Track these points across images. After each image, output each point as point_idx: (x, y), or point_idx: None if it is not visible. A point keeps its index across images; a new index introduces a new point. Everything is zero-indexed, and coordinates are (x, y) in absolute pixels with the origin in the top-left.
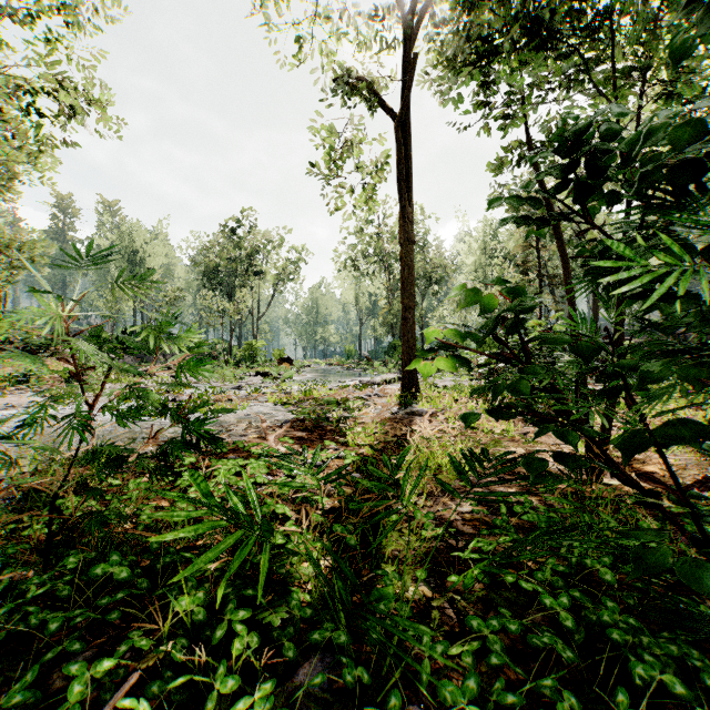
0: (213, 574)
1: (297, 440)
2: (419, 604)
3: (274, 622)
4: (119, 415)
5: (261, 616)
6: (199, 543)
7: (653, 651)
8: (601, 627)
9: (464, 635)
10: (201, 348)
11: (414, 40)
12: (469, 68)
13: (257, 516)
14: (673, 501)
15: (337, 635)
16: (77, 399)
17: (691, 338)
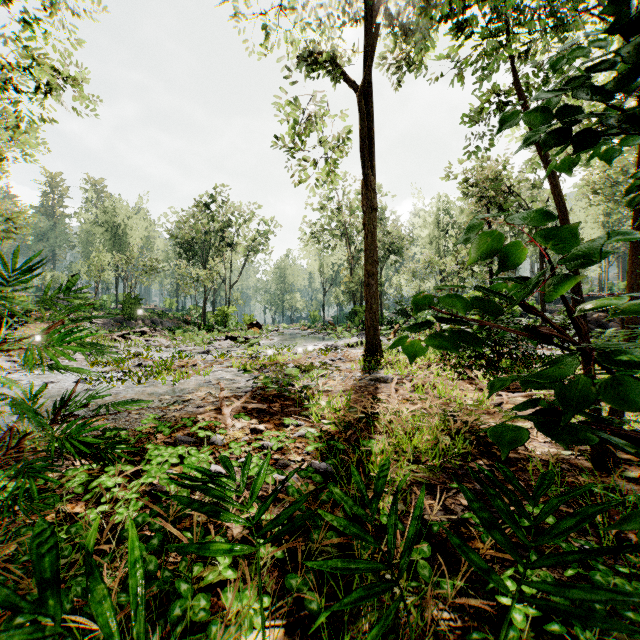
0: None
1: (257, 413)
2: None
3: None
4: None
5: None
6: None
7: None
8: None
9: None
10: (178, 314)
11: (377, 12)
12: None
13: (134, 628)
14: None
15: None
16: None
17: None
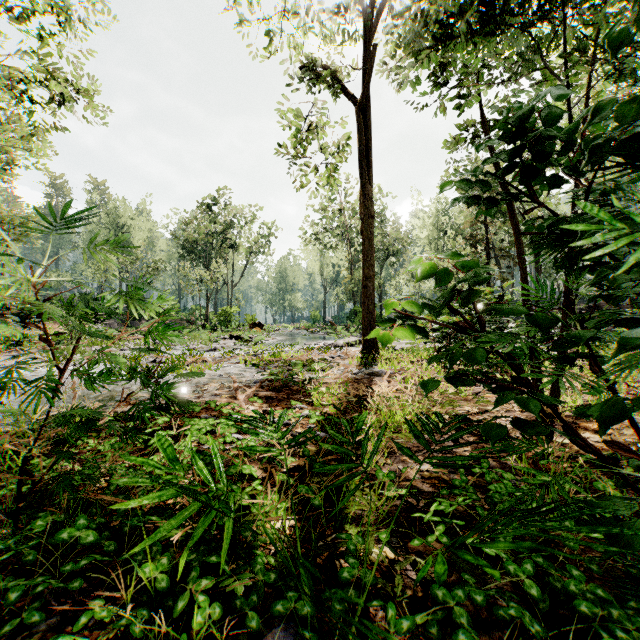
0: (178, 539)
1: (266, 400)
2: (382, 566)
3: (237, 592)
4: (85, 381)
5: (224, 585)
6: (169, 501)
7: (624, 625)
8: (566, 595)
9: (427, 599)
10: (180, 314)
11: (373, 32)
12: (427, 51)
13: (222, 481)
14: (638, 468)
15: (301, 605)
16: (47, 365)
17: (625, 305)
